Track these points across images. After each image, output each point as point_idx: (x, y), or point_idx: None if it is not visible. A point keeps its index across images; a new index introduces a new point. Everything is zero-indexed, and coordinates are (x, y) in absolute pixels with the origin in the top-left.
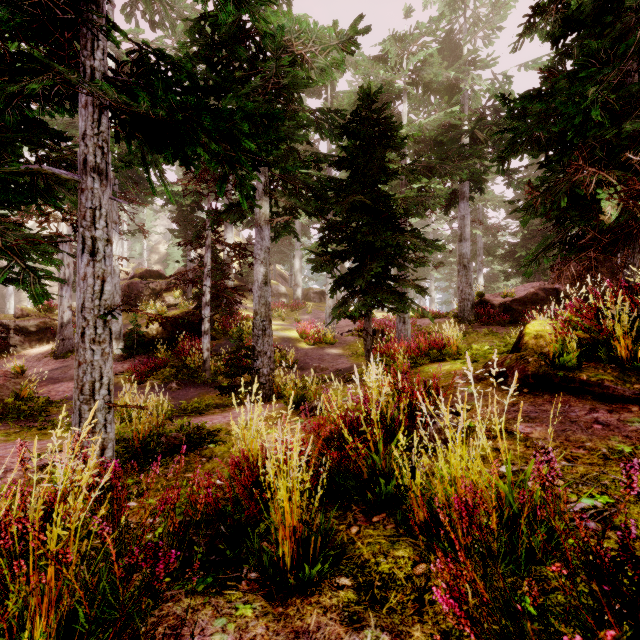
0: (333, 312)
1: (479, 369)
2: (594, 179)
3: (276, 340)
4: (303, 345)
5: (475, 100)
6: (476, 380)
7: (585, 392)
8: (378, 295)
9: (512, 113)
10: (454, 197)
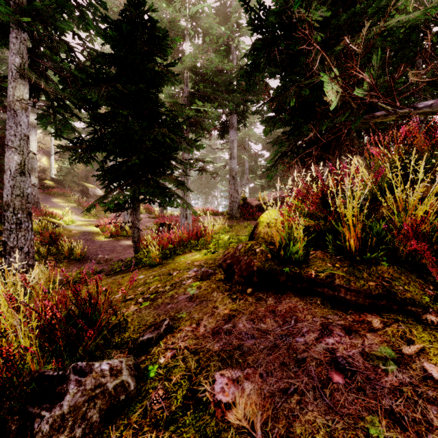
0: (91, 204)
1: (217, 260)
2: (318, 58)
3: (75, 234)
4: (101, 238)
5: (241, 60)
6: (205, 276)
7: (313, 294)
8: (141, 188)
9: (253, 20)
10: (227, 127)
